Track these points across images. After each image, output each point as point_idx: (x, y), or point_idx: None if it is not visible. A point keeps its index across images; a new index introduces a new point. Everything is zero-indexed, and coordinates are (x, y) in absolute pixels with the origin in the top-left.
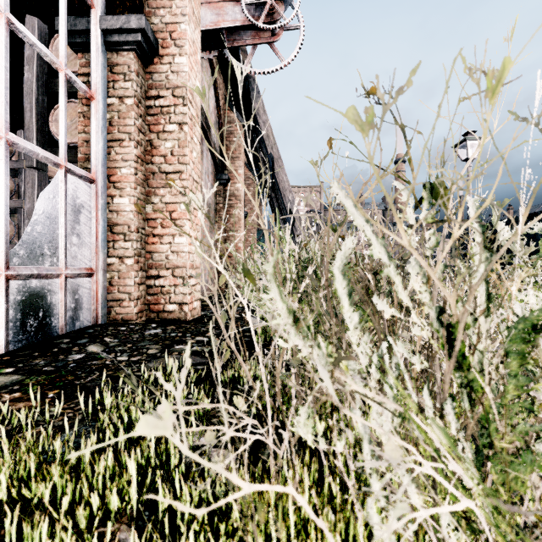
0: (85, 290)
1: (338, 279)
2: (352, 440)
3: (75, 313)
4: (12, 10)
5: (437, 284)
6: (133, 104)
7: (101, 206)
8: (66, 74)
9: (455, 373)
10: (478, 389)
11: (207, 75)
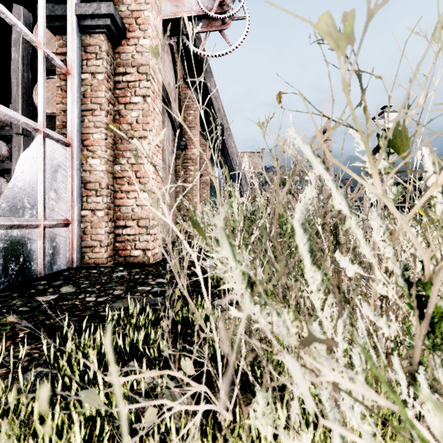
0: (61, 238)
1: (298, 234)
2: (311, 410)
3: (53, 258)
4: (4, 3)
5: (411, 239)
6: (103, 79)
7: (76, 166)
8: (44, 51)
9: (424, 336)
10: None
11: (168, 58)
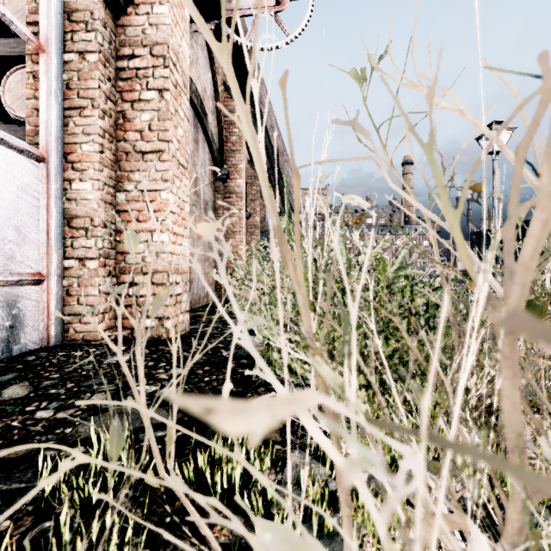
0: (29, 301)
1: None
2: None
3: (12, 334)
4: None
5: None
6: (97, 61)
7: (54, 192)
8: None
9: None
10: None
11: (203, 55)
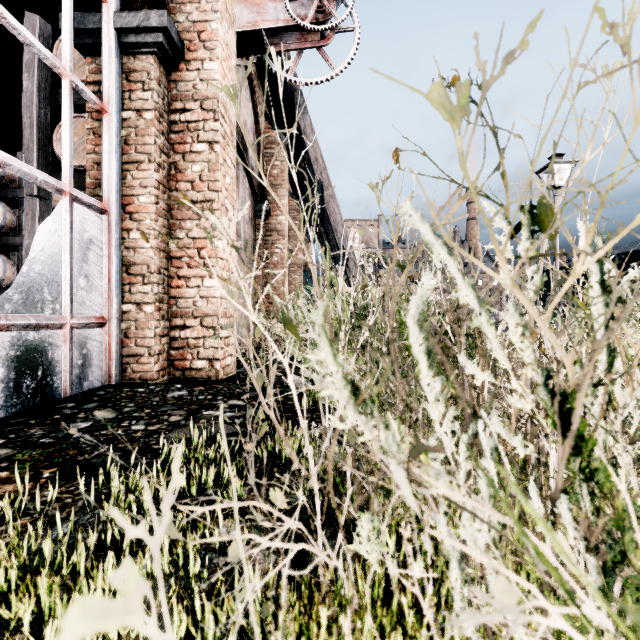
0: (95, 343)
1: (413, 333)
2: (431, 551)
3: (83, 371)
4: (10, 8)
5: (549, 338)
6: (153, 119)
7: (114, 241)
8: (71, 81)
9: (570, 459)
10: (605, 484)
11: (244, 87)
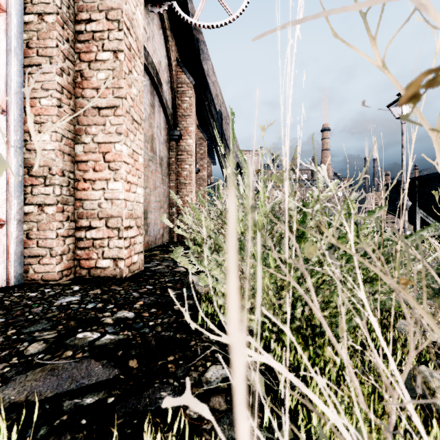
0: None
1: None
2: None
3: None
4: None
5: None
6: (55, 22)
7: (14, 142)
8: None
9: None
10: None
11: (159, 33)
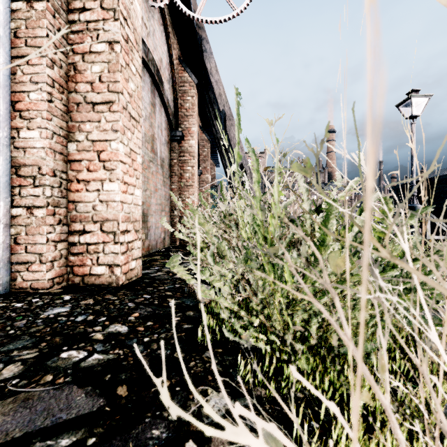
0: None
1: None
2: None
3: None
4: None
5: None
6: (45, 9)
7: None
8: None
9: None
10: None
11: (160, 29)
